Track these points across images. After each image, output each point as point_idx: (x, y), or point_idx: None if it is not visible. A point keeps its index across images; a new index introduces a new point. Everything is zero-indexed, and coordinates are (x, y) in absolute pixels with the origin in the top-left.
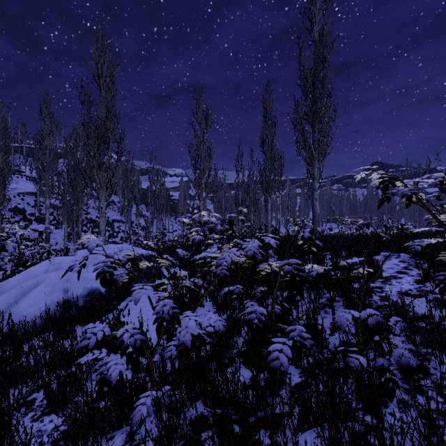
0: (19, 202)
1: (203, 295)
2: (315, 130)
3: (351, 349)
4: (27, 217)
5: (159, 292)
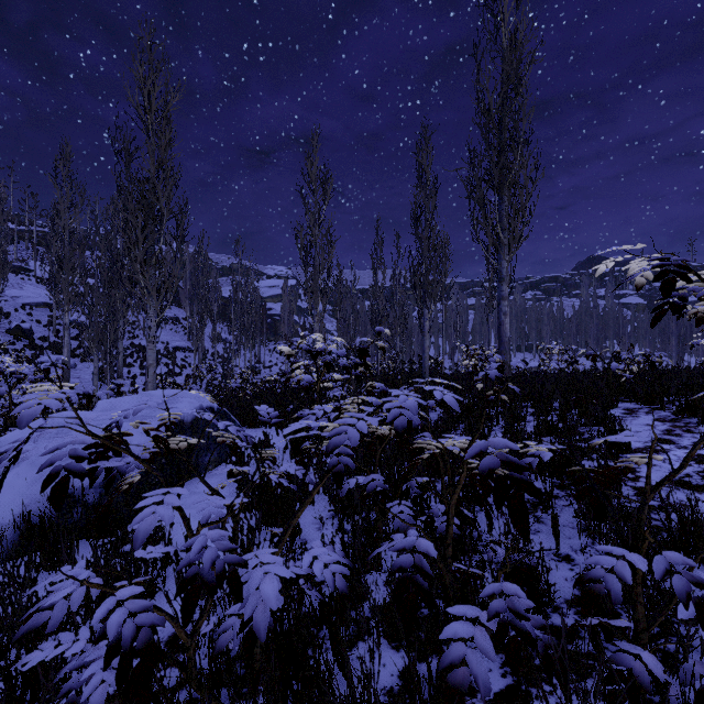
0: (23, 319)
1: (303, 504)
2: (503, 199)
3: (615, 624)
4: (36, 343)
5: (212, 498)
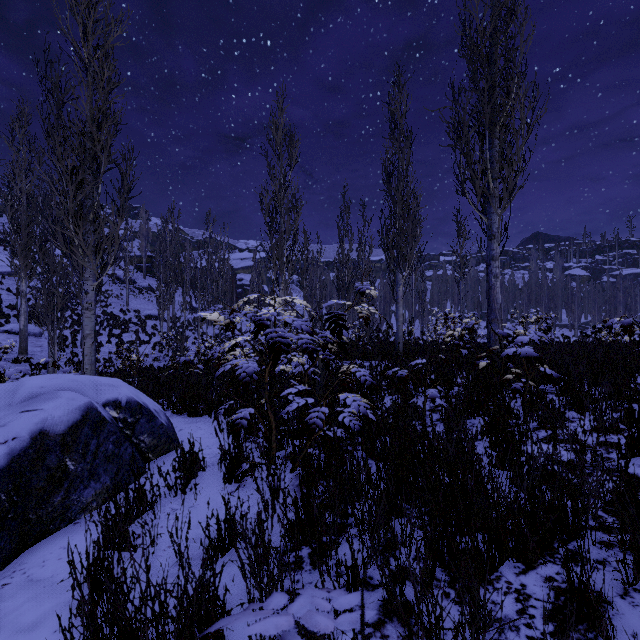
0: None
1: None
2: (493, 143)
3: None
4: (3, 311)
5: None
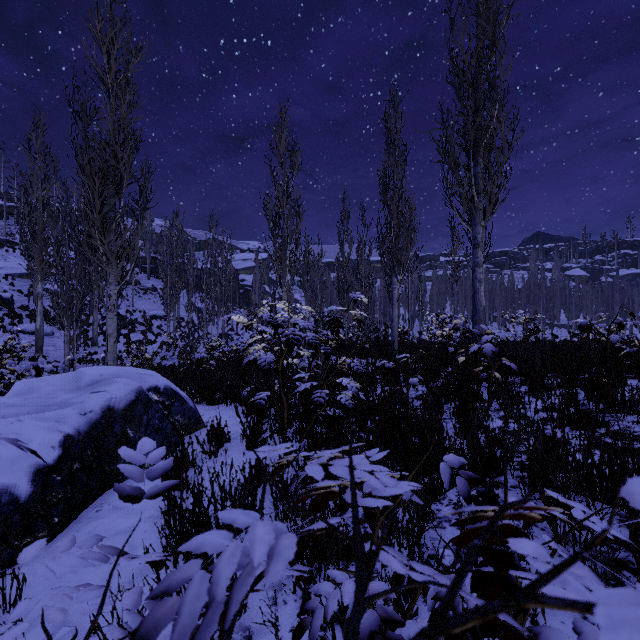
0: (5, 289)
1: None
2: (478, 161)
3: None
4: (15, 312)
5: None
